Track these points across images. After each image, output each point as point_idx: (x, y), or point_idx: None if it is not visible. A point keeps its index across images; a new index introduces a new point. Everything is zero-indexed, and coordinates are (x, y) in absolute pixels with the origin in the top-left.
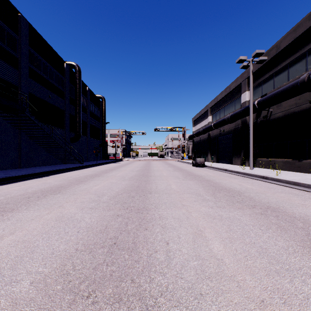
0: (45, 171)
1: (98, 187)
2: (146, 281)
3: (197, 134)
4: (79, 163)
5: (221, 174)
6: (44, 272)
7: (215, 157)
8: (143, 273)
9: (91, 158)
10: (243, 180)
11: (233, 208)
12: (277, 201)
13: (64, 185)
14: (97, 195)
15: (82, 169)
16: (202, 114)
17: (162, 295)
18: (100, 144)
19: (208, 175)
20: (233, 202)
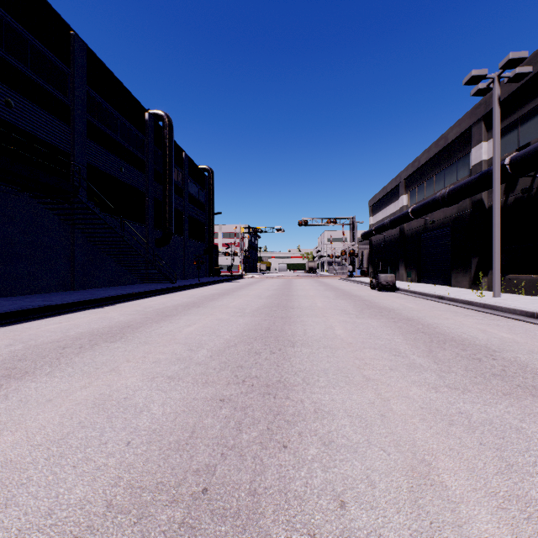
0: (110, 296)
1: (194, 329)
2: None
3: (378, 230)
4: (170, 281)
5: (433, 306)
6: None
7: (414, 272)
8: None
9: (190, 273)
10: (485, 319)
11: (490, 392)
12: None
13: (135, 323)
14: (188, 347)
15: (173, 292)
16: (389, 192)
17: None
18: (205, 250)
19: (407, 307)
20: (485, 377)
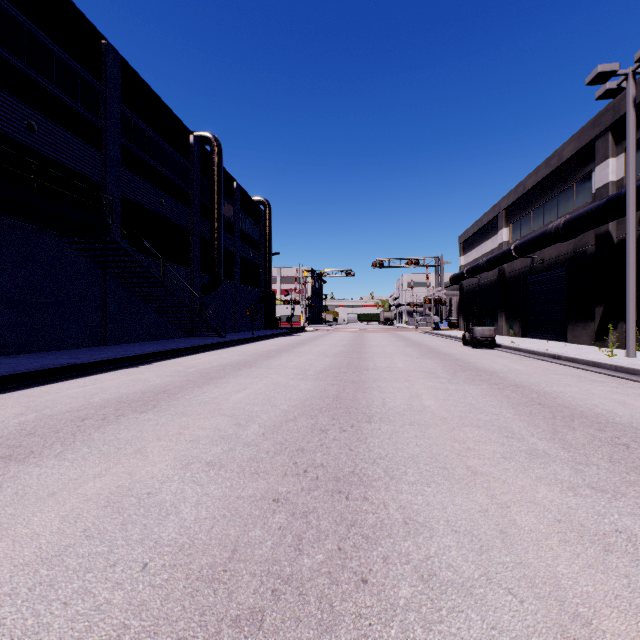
0: (147, 352)
1: (243, 397)
2: None
3: (471, 272)
4: (218, 335)
5: (547, 368)
6: None
7: (517, 324)
8: None
9: (243, 325)
10: (620, 386)
11: None
12: None
13: (173, 387)
14: (235, 420)
15: (222, 349)
16: (485, 225)
17: None
18: (260, 297)
19: (513, 369)
20: None
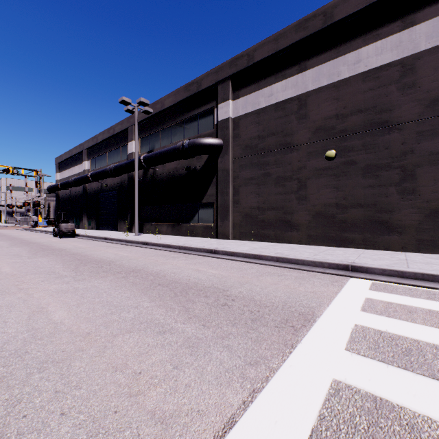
0: None
1: None
2: None
3: (64, 186)
4: None
5: (97, 244)
6: None
7: (94, 221)
8: None
9: None
10: (123, 248)
11: (96, 278)
12: (145, 264)
13: None
14: None
15: None
16: (75, 155)
17: None
18: None
19: (78, 247)
20: (99, 273)
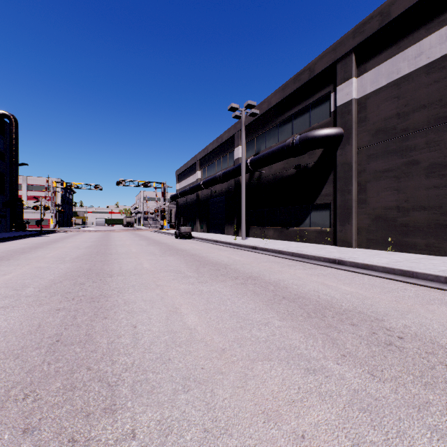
0: None
1: (12, 277)
2: (107, 365)
3: (182, 194)
4: None
5: (210, 247)
6: None
7: (205, 225)
8: (103, 359)
9: None
10: (233, 251)
11: (216, 281)
12: (260, 270)
13: None
14: (12, 288)
15: None
16: (190, 167)
17: (127, 370)
18: (5, 202)
19: (195, 248)
20: (218, 276)
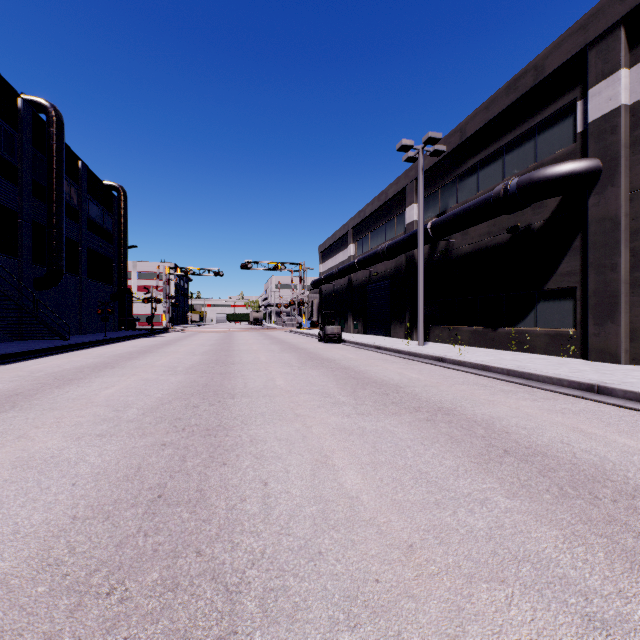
0: None
1: (115, 391)
2: (224, 550)
3: (327, 279)
4: (60, 337)
5: (370, 356)
6: (1, 569)
7: (360, 323)
8: (220, 538)
9: (91, 326)
10: (406, 364)
11: (384, 414)
12: (455, 398)
13: (25, 390)
14: (112, 408)
15: (69, 352)
16: (338, 239)
17: (254, 565)
18: (113, 295)
19: (347, 357)
20: (386, 405)
